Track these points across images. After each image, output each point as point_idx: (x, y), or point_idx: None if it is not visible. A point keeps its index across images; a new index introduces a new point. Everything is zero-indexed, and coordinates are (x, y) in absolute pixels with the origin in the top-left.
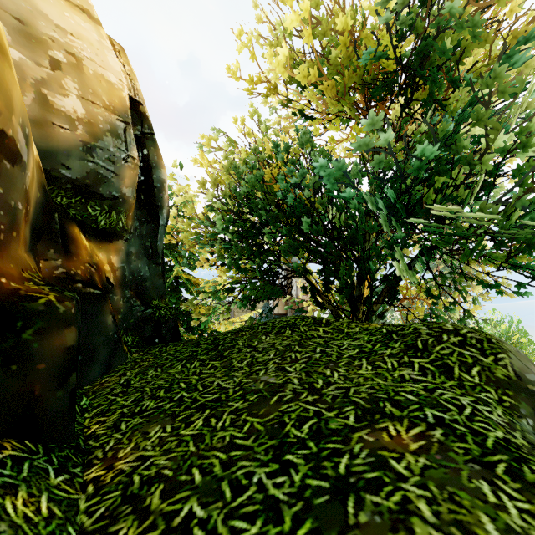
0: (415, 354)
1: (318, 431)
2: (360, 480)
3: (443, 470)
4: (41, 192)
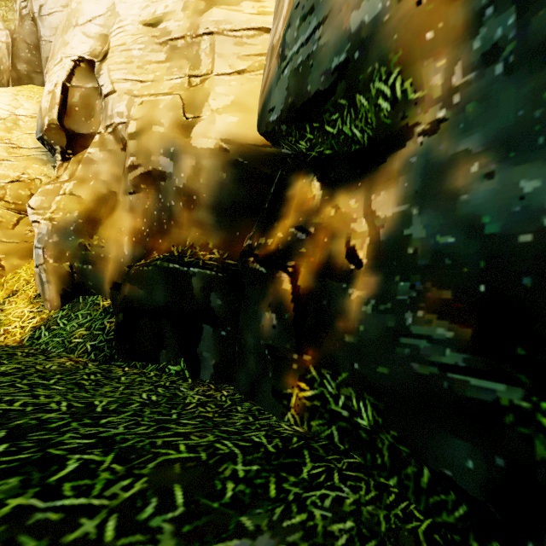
0: None
1: None
2: None
3: None
4: (230, 170)
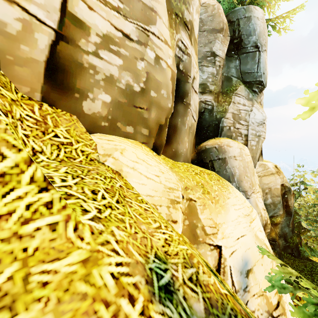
0: None
1: None
2: None
3: None
4: None
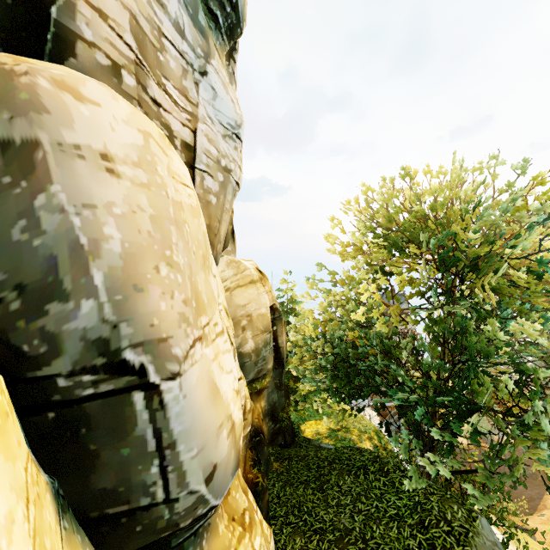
0: (422, 530)
1: None
2: None
3: None
4: None
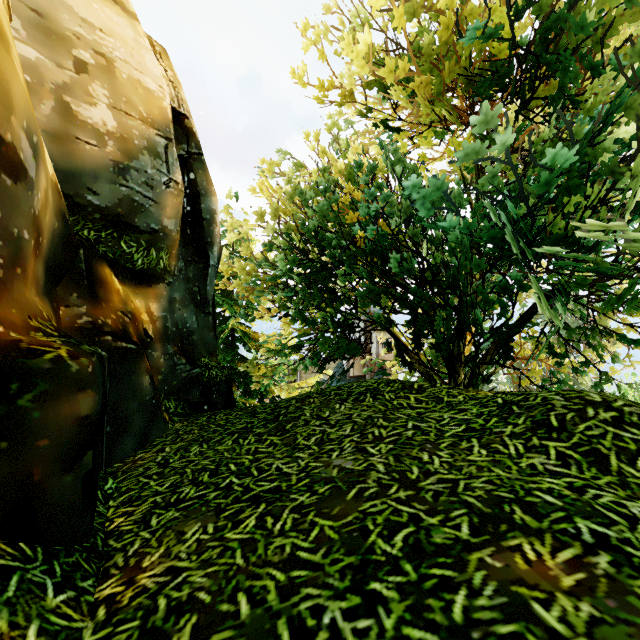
0: (548, 435)
1: (417, 547)
2: (489, 636)
3: (624, 628)
4: (59, 221)
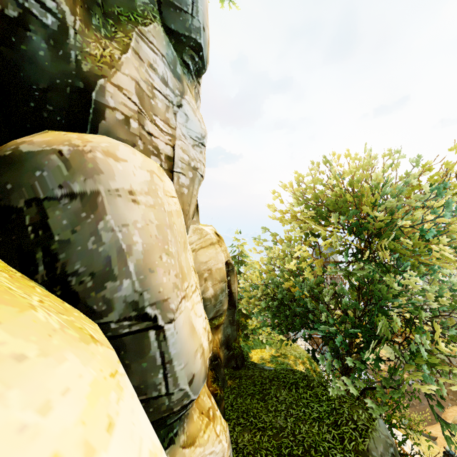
0: (335, 428)
1: (290, 453)
2: None
3: None
4: None
